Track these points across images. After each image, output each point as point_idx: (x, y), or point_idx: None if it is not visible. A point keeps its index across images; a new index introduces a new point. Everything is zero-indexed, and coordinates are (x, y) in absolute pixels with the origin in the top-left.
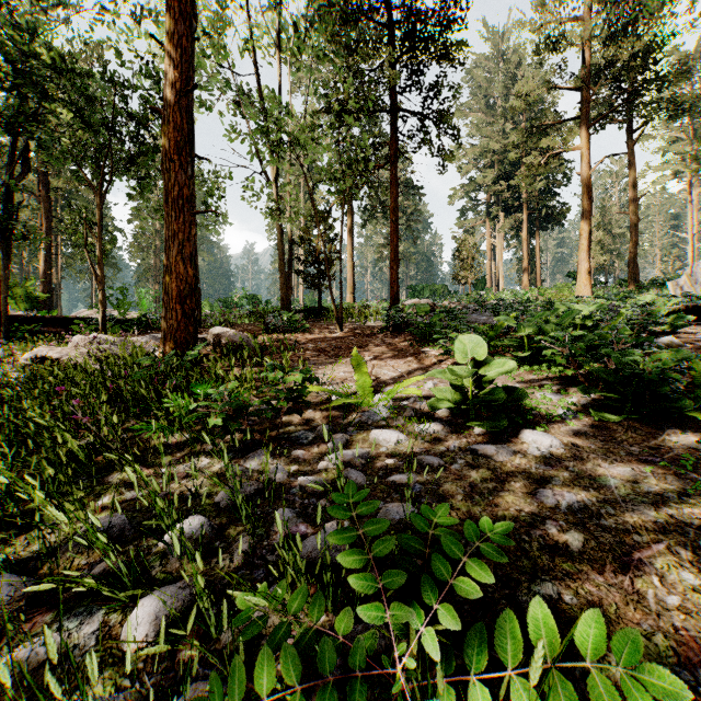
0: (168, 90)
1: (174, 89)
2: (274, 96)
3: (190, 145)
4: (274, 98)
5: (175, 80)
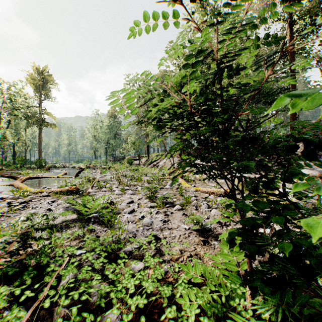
0: None
1: None
2: (315, 81)
3: None
4: (315, 82)
5: None
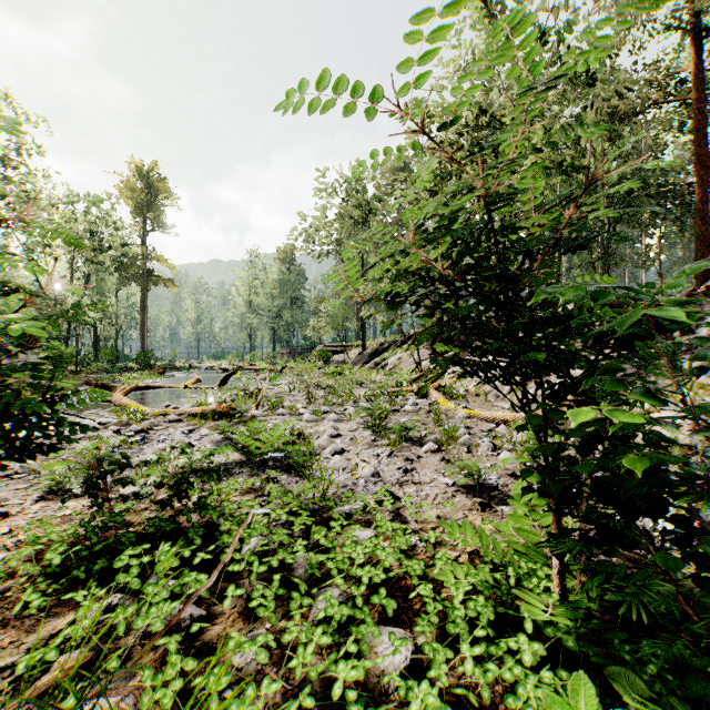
0: (695, 198)
1: (698, 197)
2: None
3: (706, 213)
4: None
5: (699, 193)
